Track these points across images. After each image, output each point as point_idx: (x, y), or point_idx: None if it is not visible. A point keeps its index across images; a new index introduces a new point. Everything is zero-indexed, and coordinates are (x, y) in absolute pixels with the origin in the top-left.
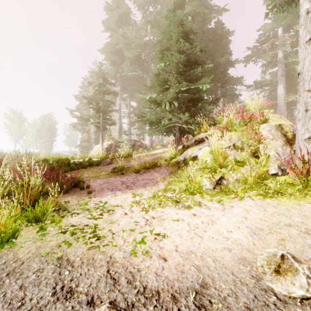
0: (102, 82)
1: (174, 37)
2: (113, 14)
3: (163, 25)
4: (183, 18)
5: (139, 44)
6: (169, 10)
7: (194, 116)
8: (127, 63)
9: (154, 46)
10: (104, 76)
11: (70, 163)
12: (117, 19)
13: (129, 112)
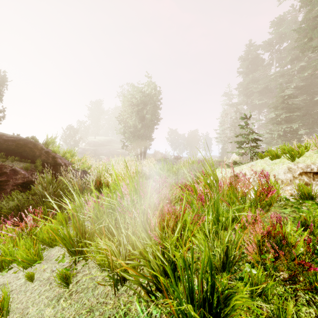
0: (238, 116)
1: (279, 101)
2: (245, 63)
3: (282, 73)
4: (288, 85)
5: (264, 83)
6: (278, 84)
7: (293, 139)
8: (255, 96)
9: (268, 106)
10: (239, 112)
11: (226, 162)
12: (248, 64)
13: (258, 125)
